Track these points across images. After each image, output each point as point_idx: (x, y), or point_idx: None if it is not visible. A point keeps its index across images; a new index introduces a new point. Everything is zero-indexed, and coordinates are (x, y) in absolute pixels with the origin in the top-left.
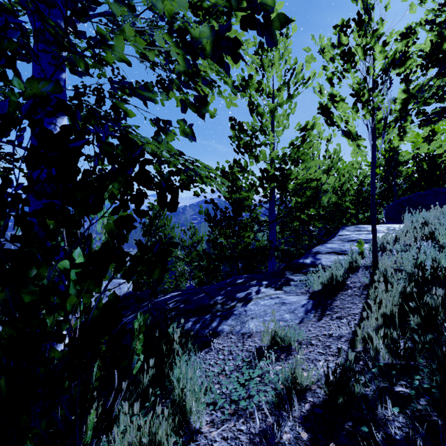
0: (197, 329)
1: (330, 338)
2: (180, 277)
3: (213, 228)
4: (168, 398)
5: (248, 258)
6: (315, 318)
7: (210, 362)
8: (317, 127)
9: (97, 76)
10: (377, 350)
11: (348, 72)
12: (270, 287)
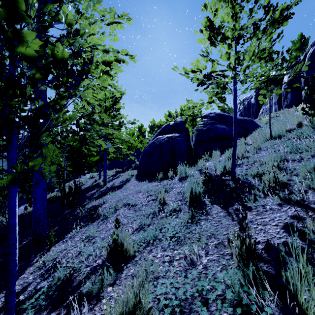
0: None
1: None
2: None
3: None
4: None
5: None
6: None
7: None
8: None
9: None
10: None
11: None
12: None
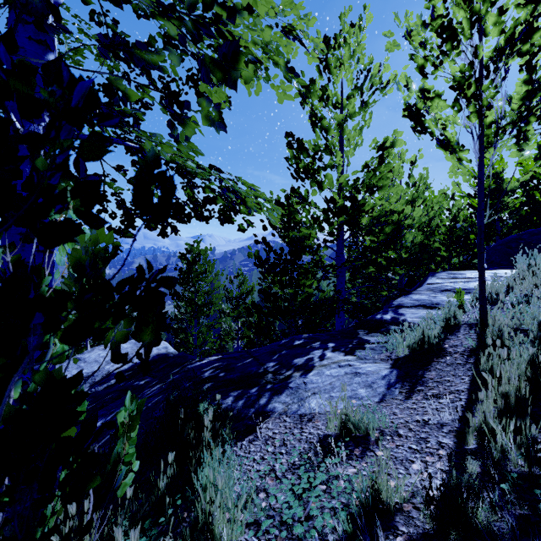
0: (239, 408)
1: (426, 426)
2: (225, 336)
3: (265, 274)
4: (194, 511)
5: (309, 312)
6: (401, 395)
7: (255, 457)
8: (398, 145)
9: (108, 70)
10: (503, 451)
11: (448, 55)
12: (338, 351)
